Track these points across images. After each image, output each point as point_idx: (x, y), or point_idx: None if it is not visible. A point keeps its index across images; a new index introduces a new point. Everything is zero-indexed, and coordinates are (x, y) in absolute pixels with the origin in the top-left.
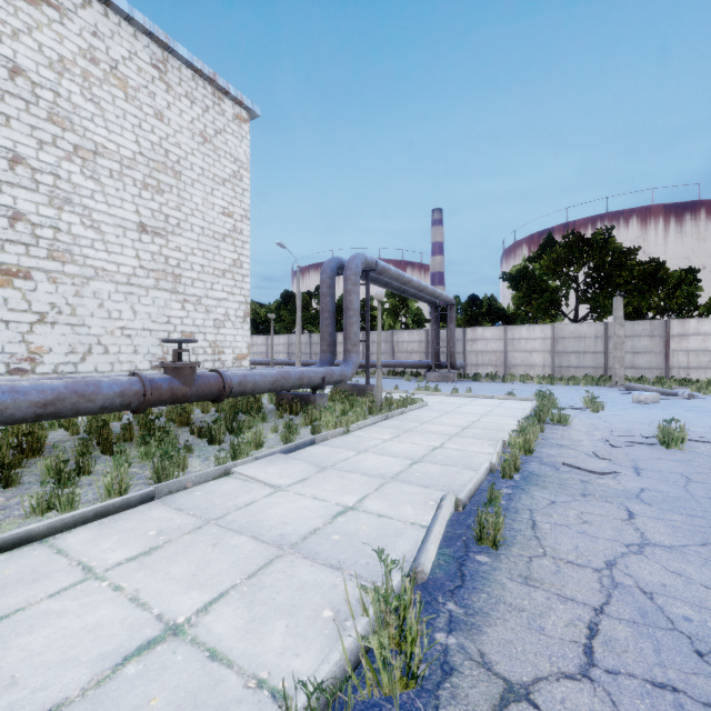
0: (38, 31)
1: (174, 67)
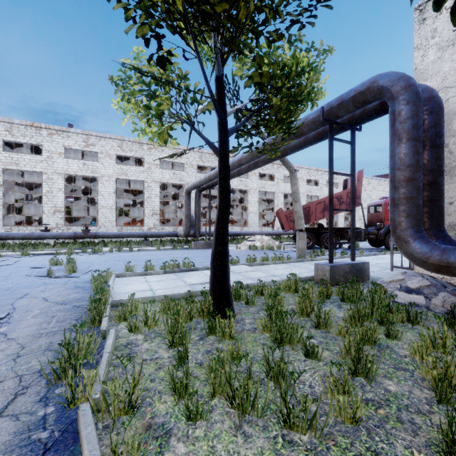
0: (369, 188)
1: (379, 181)
